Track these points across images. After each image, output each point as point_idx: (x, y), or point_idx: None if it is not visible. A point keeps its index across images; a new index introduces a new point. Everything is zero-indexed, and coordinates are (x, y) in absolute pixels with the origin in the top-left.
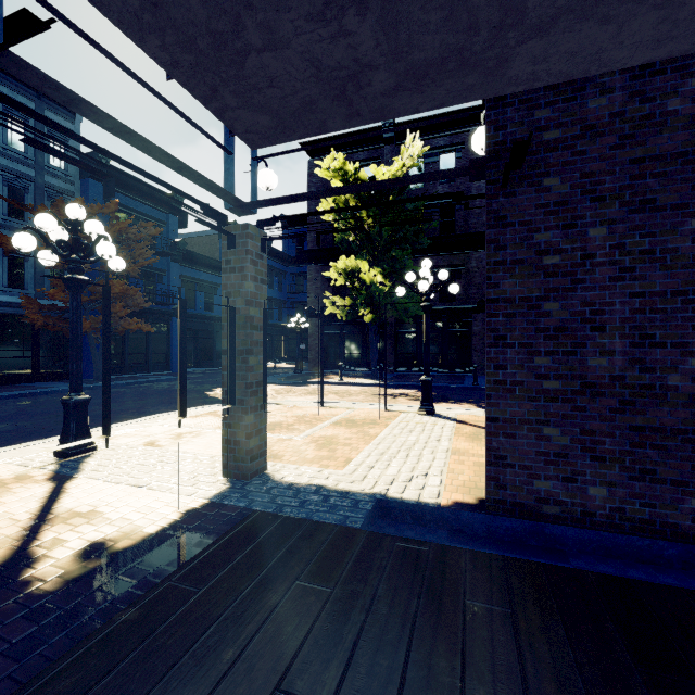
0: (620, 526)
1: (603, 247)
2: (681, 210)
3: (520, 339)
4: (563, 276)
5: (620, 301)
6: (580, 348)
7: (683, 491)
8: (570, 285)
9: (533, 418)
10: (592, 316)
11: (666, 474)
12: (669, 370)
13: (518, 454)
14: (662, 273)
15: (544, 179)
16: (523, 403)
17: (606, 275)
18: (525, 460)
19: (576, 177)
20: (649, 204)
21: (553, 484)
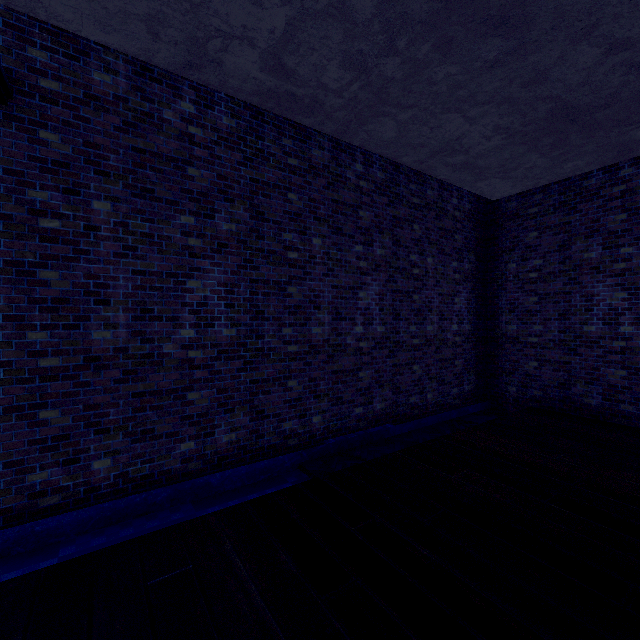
0: (124, 489)
1: (108, 222)
2: (174, 205)
3: (7, 310)
4: (64, 243)
5: (124, 277)
6: (84, 321)
7: (175, 440)
8: (73, 254)
9: (26, 403)
10: (97, 289)
11: (163, 429)
12: (165, 340)
13: (4, 450)
14: (160, 256)
15: (41, 130)
16: (12, 387)
17: (111, 250)
18: (13, 456)
19: (79, 142)
20: (150, 193)
21: (52, 472)
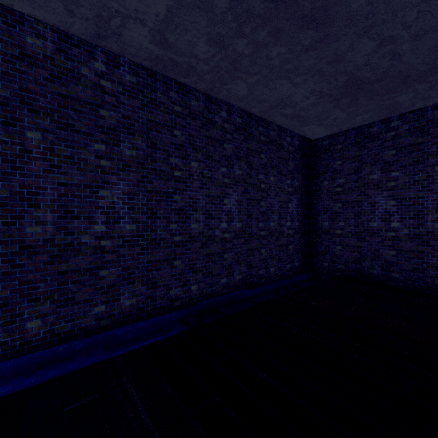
0: (51, 342)
1: (38, 147)
2: (89, 136)
3: None
4: (3, 162)
5: (51, 187)
6: (19, 219)
7: (91, 305)
8: (10, 170)
9: None
10: (29, 196)
11: (81, 297)
12: (83, 233)
13: None
14: (79, 172)
15: None
16: None
17: (41, 167)
18: None
19: (15, 88)
20: (71, 127)
21: None
